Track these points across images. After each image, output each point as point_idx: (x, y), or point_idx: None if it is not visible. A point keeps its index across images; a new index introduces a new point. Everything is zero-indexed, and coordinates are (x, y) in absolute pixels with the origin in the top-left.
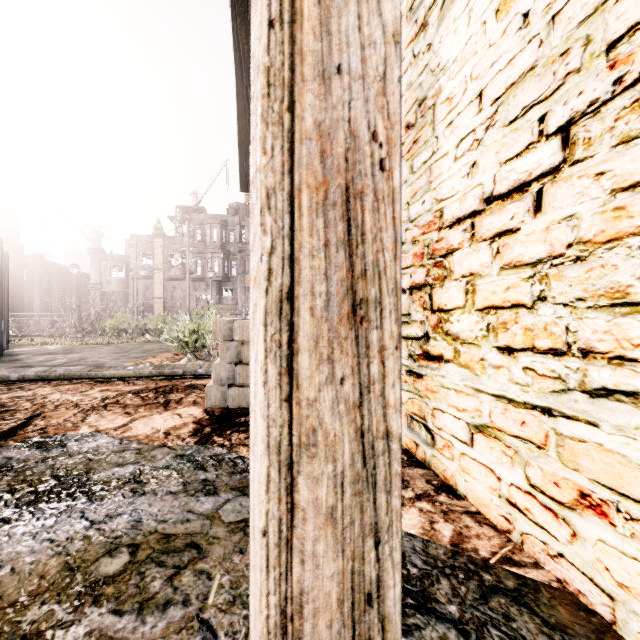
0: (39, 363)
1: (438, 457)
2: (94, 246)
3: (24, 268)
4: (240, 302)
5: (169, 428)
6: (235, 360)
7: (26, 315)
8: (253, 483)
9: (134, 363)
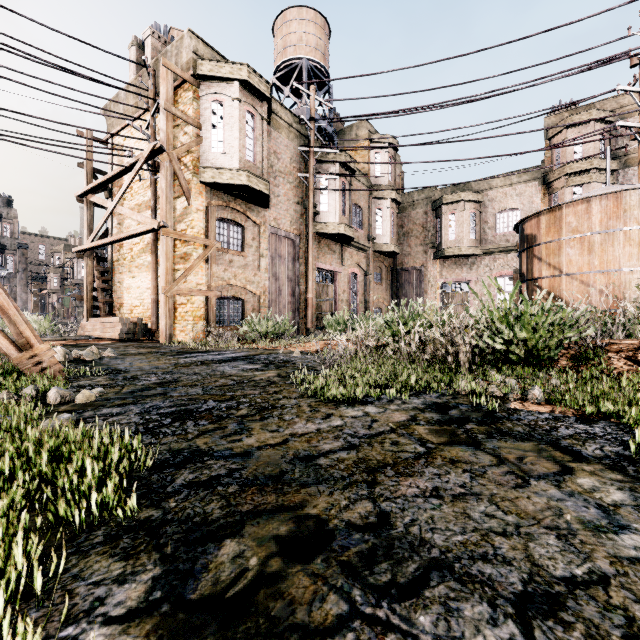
0: None
1: (176, 338)
2: None
3: None
4: None
5: (113, 342)
6: (126, 327)
7: None
8: (164, 327)
9: None
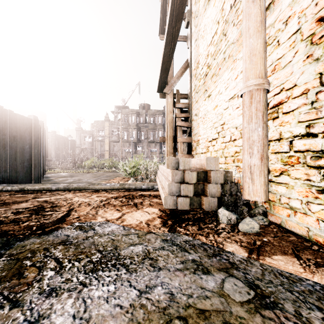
0: (61, 181)
1: None
2: (78, 126)
3: (48, 138)
4: (145, 152)
5: (146, 220)
6: (180, 181)
7: (49, 159)
8: None
9: (105, 182)
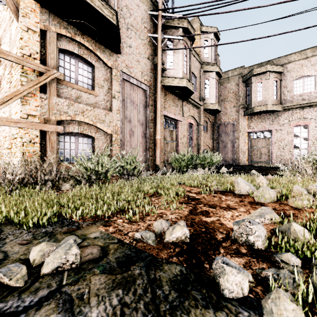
0: None
1: None
2: None
3: None
4: None
5: None
6: None
7: None
8: None
9: None
